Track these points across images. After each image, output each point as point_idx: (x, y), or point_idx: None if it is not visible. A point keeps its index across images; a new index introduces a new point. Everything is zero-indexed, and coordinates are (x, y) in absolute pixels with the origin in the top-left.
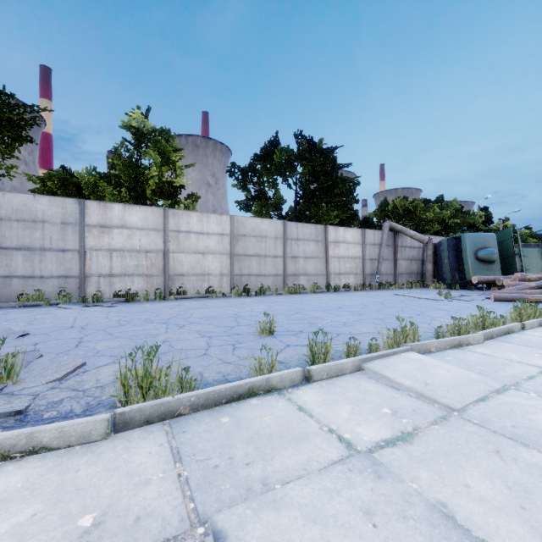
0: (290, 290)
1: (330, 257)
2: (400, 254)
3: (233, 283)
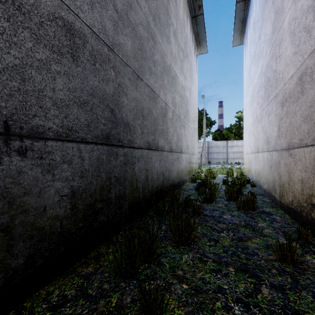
0: None
1: None
2: None
3: None
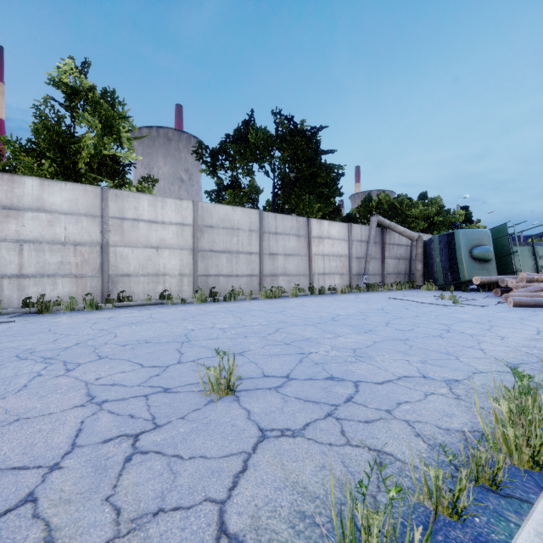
0: (267, 293)
1: (314, 254)
2: (388, 252)
3: (196, 285)
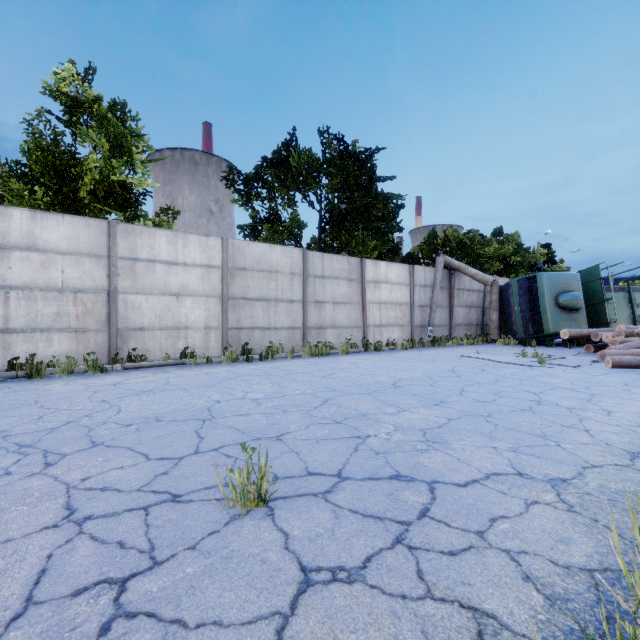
0: (312, 350)
1: (368, 302)
2: (457, 299)
3: (226, 340)
